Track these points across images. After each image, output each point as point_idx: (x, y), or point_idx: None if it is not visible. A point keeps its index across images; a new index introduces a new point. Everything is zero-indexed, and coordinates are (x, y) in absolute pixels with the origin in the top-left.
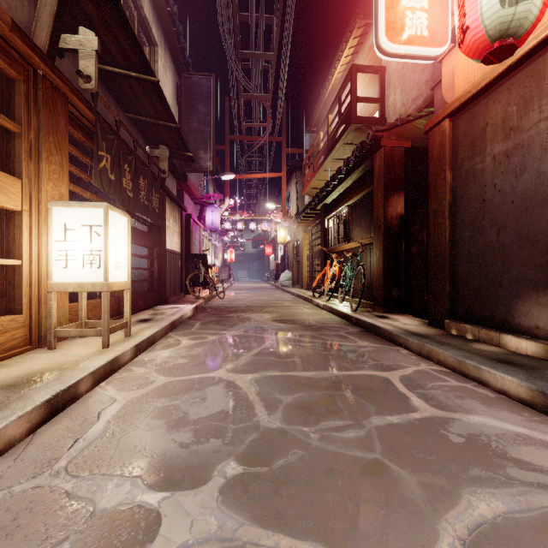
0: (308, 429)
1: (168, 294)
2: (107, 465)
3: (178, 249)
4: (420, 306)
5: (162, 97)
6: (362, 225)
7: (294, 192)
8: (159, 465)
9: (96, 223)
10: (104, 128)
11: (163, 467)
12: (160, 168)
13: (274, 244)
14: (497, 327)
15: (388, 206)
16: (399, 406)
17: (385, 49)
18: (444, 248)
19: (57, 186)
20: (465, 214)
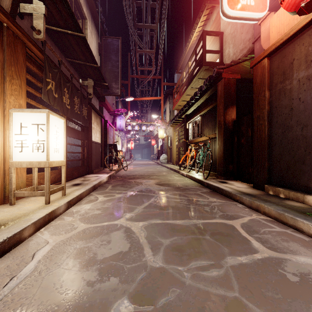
0: (182, 268)
1: (93, 168)
2: (28, 303)
3: (99, 141)
4: (247, 176)
5: (88, 47)
6: (209, 126)
7: (168, 108)
8: (69, 303)
9: (41, 123)
10: (50, 64)
11: (71, 305)
12: (88, 92)
13: (156, 138)
14: (301, 190)
15: (226, 114)
16: (244, 248)
17: (227, 13)
18: (264, 139)
19: (17, 99)
20: (278, 118)
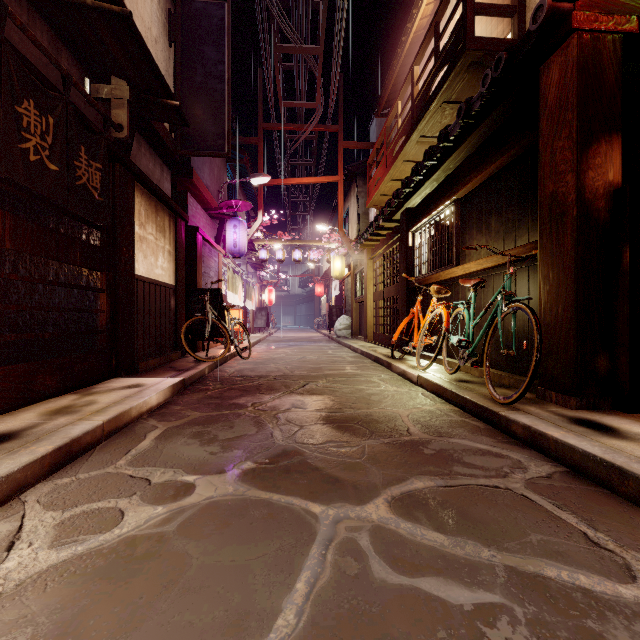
0: None
1: (141, 356)
2: None
3: (169, 279)
4: None
5: None
6: (493, 229)
7: (353, 208)
8: None
9: None
10: None
11: None
12: (105, 113)
13: (326, 281)
14: None
15: (586, 167)
16: None
17: None
18: None
19: None
20: None
